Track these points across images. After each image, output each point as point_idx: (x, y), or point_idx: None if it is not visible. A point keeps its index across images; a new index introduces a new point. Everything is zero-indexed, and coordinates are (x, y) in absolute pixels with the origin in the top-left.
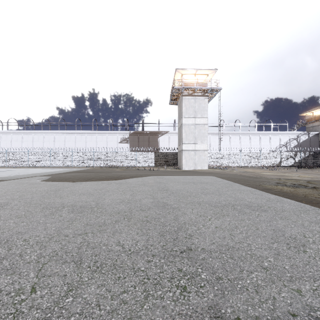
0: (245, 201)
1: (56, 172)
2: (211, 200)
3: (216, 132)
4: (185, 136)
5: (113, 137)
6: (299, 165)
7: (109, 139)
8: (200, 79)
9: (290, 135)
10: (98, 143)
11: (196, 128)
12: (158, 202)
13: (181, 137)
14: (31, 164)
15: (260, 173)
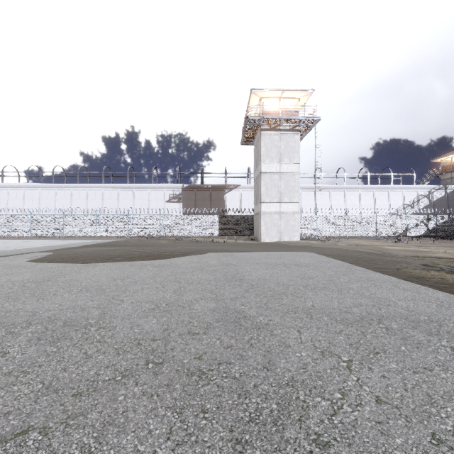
0: (396, 307)
1: (66, 245)
2: (329, 305)
3: (310, 186)
4: (265, 191)
5: (158, 193)
6: (434, 235)
7: (153, 196)
8: (288, 105)
9: (418, 191)
10: (136, 202)
11: (282, 179)
12: (226, 311)
13: (259, 192)
14: (35, 233)
15: (382, 247)
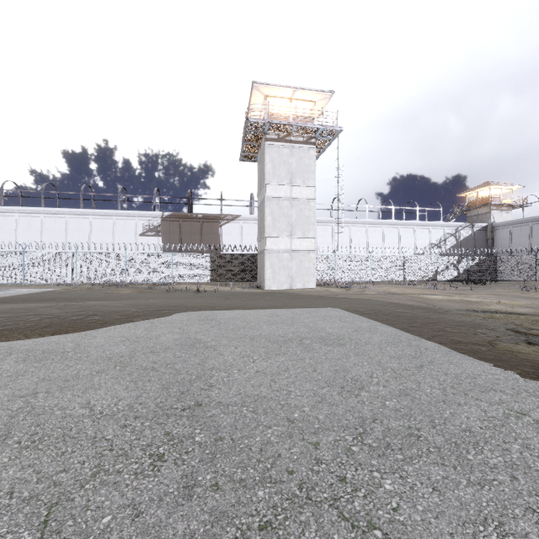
0: None
1: None
2: None
3: (327, 219)
4: (272, 221)
5: (128, 223)
6: (464, 279)
7: (119, 227)
8: (301, 111)
9: (445, 228)
10: (93, 235)
11: (294, 206)
12: None
13: (264, 223)
14: None
15: (421, 296)
